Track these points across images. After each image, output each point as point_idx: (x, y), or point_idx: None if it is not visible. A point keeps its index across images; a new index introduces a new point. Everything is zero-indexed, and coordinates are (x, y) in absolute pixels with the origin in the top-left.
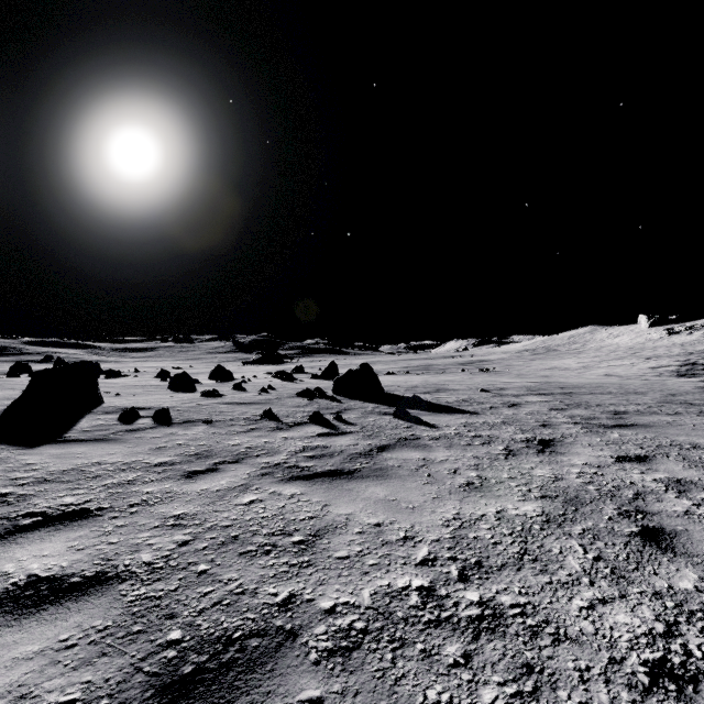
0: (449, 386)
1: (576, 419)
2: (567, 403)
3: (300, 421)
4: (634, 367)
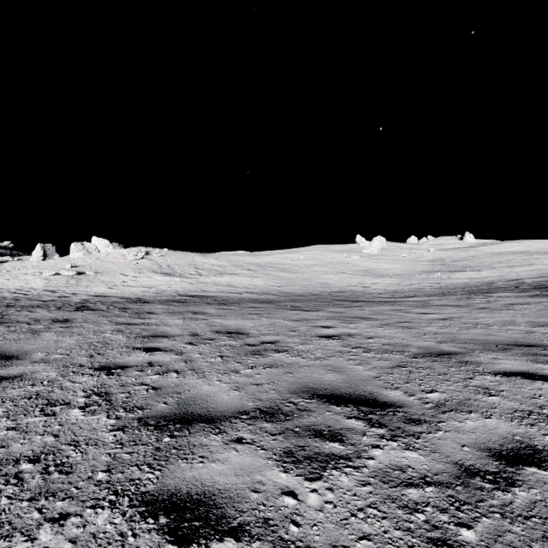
0: None
1: None
2: None
3: None
4: None
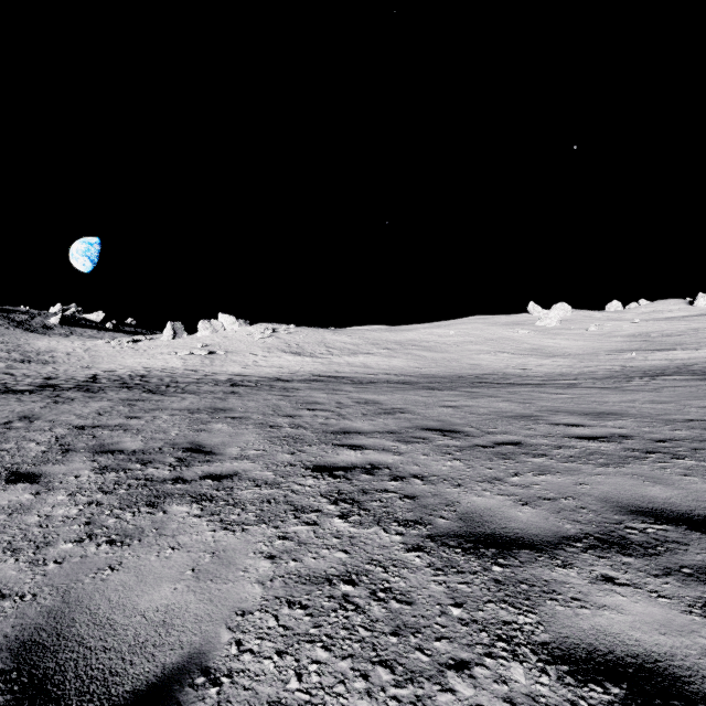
0: None
1: None
2: None
3: None
4: None
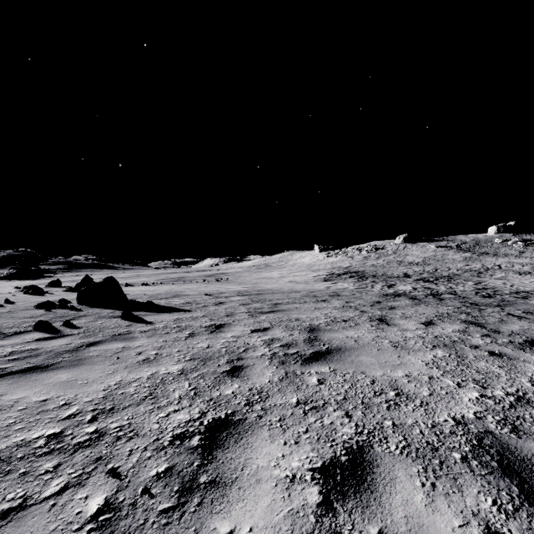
0: (185, 293)
1: (250, 310)
2: (254, 300)
3: (23, 330)
4: (306, 276)
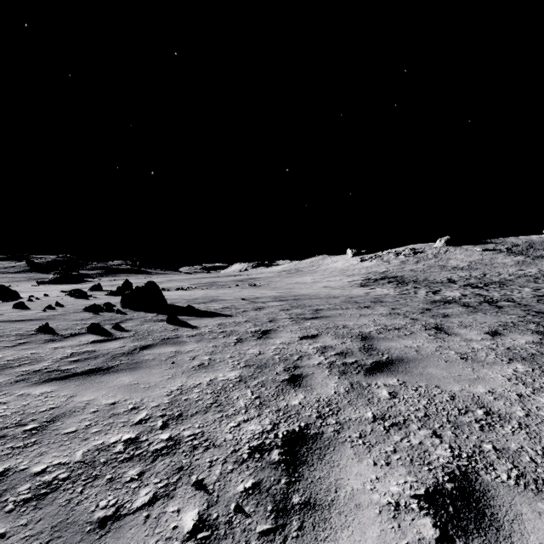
0: (222, 297)
1: (292, 315)
2: (292, 305)
3: (78, 332)
4: (340, 282)
